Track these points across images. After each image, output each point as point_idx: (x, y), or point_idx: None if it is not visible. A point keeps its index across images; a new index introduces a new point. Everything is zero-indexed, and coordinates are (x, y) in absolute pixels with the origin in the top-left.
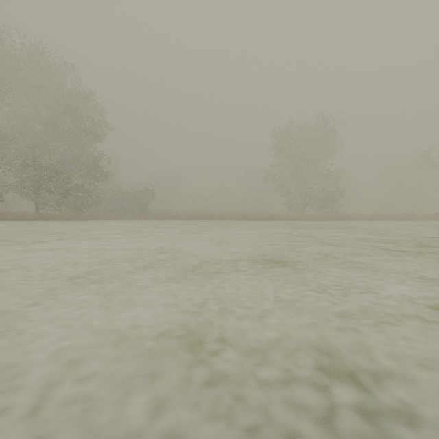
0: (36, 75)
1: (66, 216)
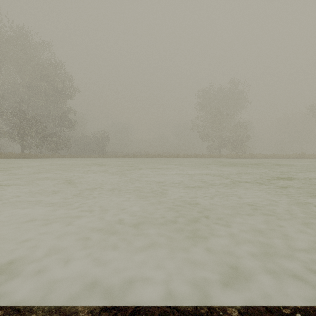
0: (21, 50)
1: (44, 155)
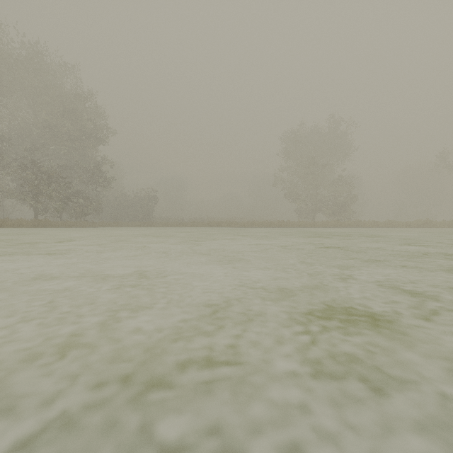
0: (35, 76)
1: (66, 223)
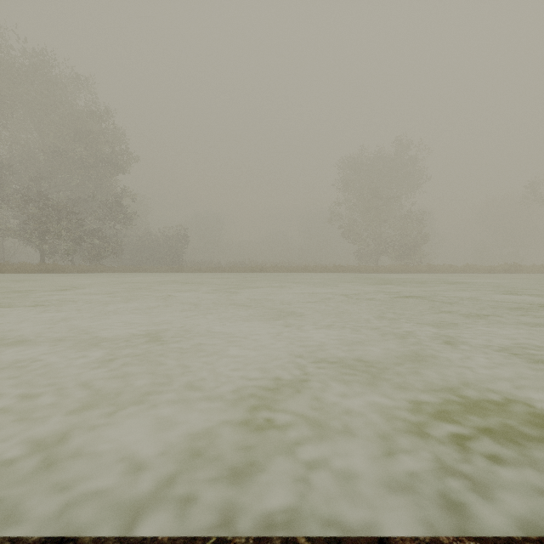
0: (41, 90)
1: (79, 267)
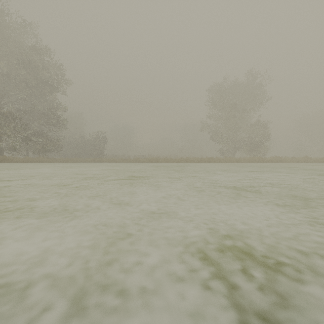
0: None
1: (24, 159)
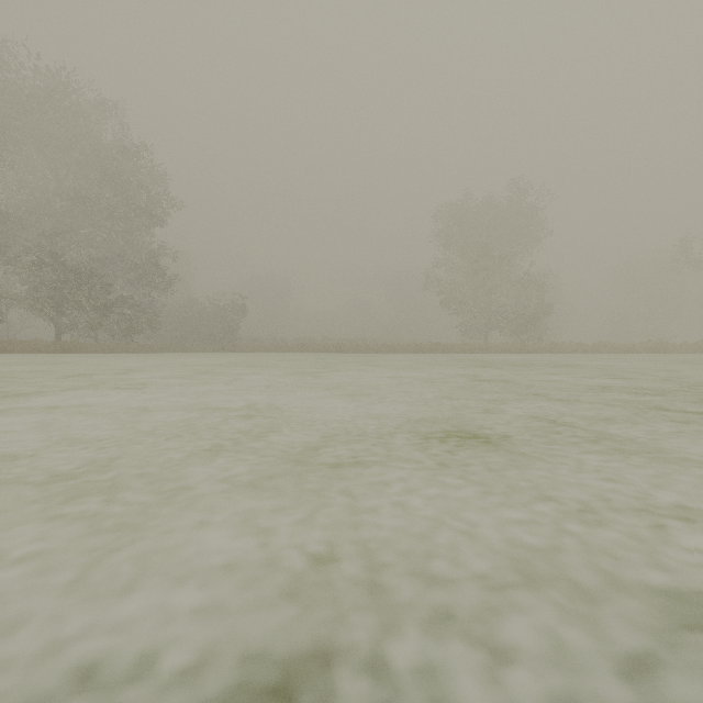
0: (57, 120)
1: (105, 346)
